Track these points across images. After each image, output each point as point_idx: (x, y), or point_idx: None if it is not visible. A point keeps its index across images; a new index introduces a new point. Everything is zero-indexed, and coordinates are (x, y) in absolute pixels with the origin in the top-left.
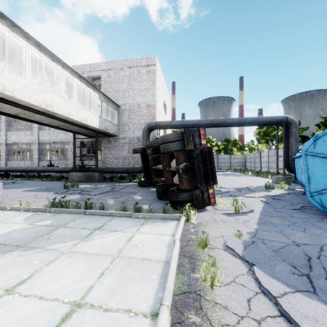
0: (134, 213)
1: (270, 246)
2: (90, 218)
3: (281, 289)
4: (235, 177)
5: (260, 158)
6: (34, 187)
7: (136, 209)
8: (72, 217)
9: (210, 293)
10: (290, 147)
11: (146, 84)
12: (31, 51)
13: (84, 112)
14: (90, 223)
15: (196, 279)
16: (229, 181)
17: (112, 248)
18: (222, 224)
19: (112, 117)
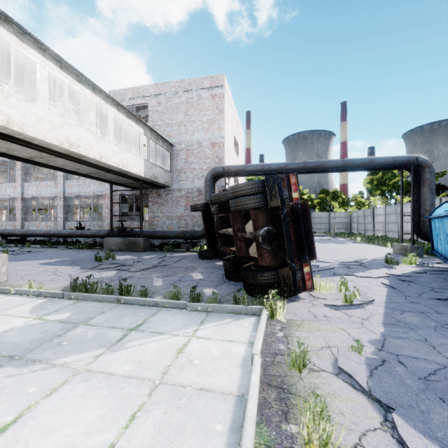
0: (190, 304)
1: (412, 369)
2: (125, 310)
3: None
4: (338, 244)
5: (373, 216)
6: (55, 259)
7: (193, 297)
8: (100, 308)
9: None
10: (422, 202)
11: (210, 113)
12: (48, 69)
13: (123, 154)
14: (125, 317)
15: (293, 436)
16: (329, 250)
17: (153, 366)
18: (326, 324)
19: (163, 161)
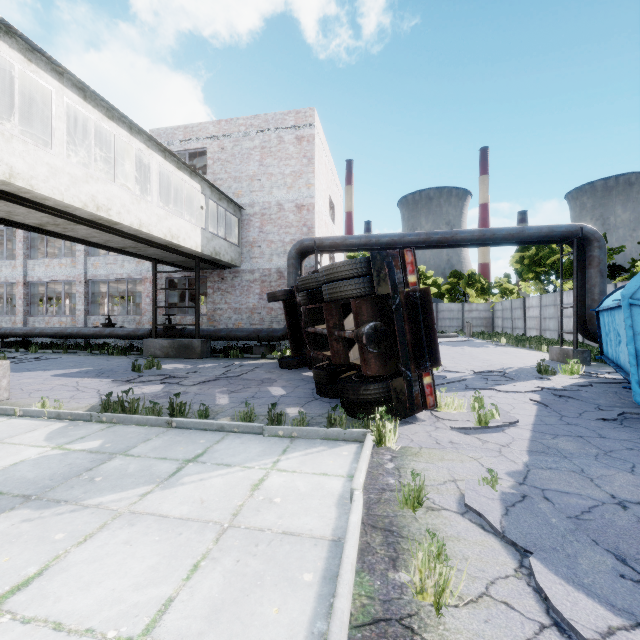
0: (268, 427)
1: (560, 506)
2: (178, 437)
3: (599, 619)
4: (474, 348)
5: (523, 309)
6: (75, 369)
7: (272, 418)
8: (143, 434)
9: (435, 624)
10: (588, 289)
11: (296, 163)
12: (67, 101)
13: (172, 220)
14: (178, 446)
15: (402, 586)
16: (461, 356)
17: (220, 506)
18: (453, 452)
19: (229, 229)
